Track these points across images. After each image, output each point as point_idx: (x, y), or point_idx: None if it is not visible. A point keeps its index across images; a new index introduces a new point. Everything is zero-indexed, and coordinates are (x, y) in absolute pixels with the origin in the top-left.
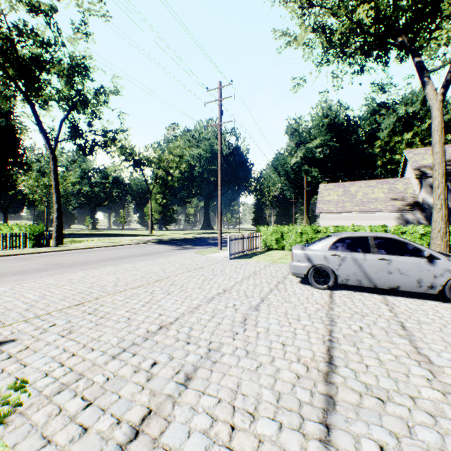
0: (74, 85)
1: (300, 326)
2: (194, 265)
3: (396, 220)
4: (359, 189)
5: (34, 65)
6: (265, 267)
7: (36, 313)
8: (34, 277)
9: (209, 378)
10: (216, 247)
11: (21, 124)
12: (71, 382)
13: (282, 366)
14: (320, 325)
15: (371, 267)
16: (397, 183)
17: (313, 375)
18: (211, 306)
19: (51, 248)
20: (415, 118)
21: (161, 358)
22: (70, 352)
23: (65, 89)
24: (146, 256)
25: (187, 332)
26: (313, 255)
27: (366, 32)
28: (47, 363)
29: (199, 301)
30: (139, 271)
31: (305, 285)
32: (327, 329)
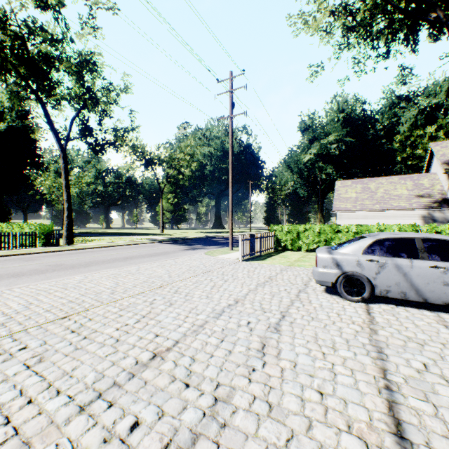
0: (84, 83)
1: (339, 360)
2: (202, 267)
3: (422, 219)
4: (379, 186)
5: (42, 62)
6: (281, 271)
7: (10, 330)
8: (29, 281)
9: None
10: (227, 247)
11: (37, 125)
12: None
13: (325, 439)
14: (366, 358)
15: (420, 276)
16: (423, 179)
17: None
18: (220, 324)
19: (59, 247)
20: (439, 110)
21: (147, 414)
22: (26, 397)
23: (76, 87)
24: (153, 257)
25: (187, 365)
26: (343, 260)
27: (395, 8)
28: None
29: (206, 315)
30: (142, 275)
31: (332, 296)
32: (377, 366)
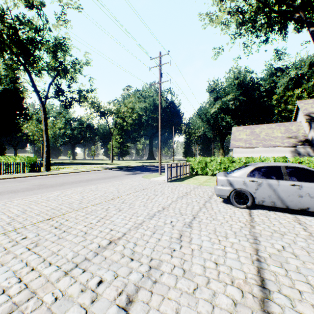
0: (58, 59)
1: (229, 244)
2: (140, 186)
3: (291, 153)
4: (262, 130)
5: (29, 44)
6: (194, 188)
7: (14, 227)
8: (23, 195)
9: (149, 302)
10: (157, 173)
11: (24, 88)
12: (22, 302)
13: (217, 289)
14: (246, 243)
15: (283, 191)
16: (291, 125)
17: (250, 302)
18: (153, 223)
19: (41, 173)
20: (303, 78)
21: (107, 275)
22: (30, 267)
23: (52, 61)
24: (107, 179)
25: (131, 247)
26: (234, 181)
27: (271, 10)
28: (8, 278)
29: (143, 217)
30: (99, 191)
31: (227, 204)
32: (253, 248)
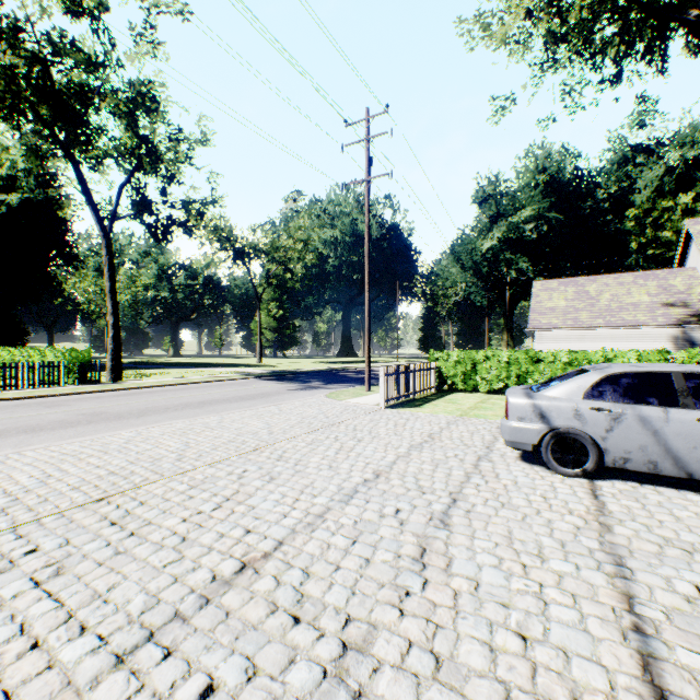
0: (139, 131)
1: (550, 578)
2: (322, 419)
3: (673, 341)
4: (603, 289)
5: (74, 98)
6: (448, 425)
7: (14, 520)
8: (50, 439)
9: None
10: (361, 386)
11: (68, 198)
12: None
13: None
14: (596, 576)
15: (681, 436)
16: (673, 277)
17: None
18: (351, 513)
19: (100, 386)
20: (698, 167)
21: (228, 671)
22: (29, 637)
23: (126, 137)
24: (245, 402)
25: (296, 584)
26: (551, 408)
27: (632, 2)
28: None
29: (328, 498)
30: (226, 430)
31: (533, 466)
32: (617, 590)
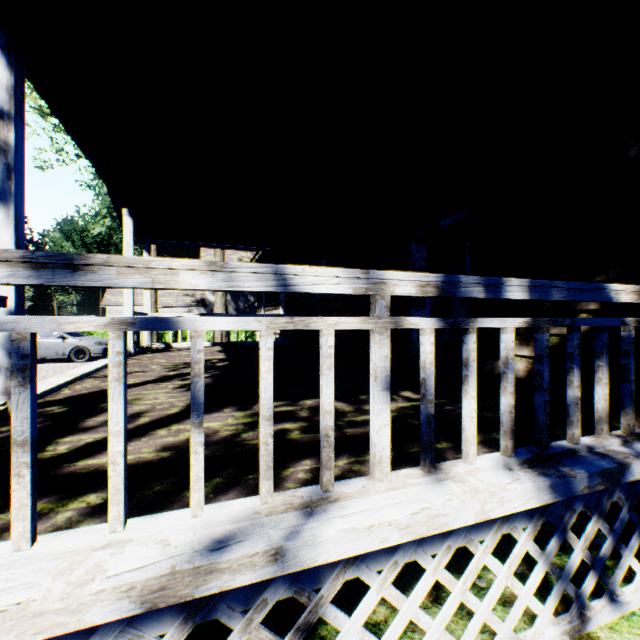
0: None
1: None
2: None
3: None
4: None
5: None
6: None
7: None
8: None
9: None
10: None
11: None
12: None
13: None
14: None
15: None
16: None
17: None
18: None
19: None
20: None
21: None
22: None
23: None
24: None
25: None
26: None
27: None
28: None
29: None
30: None
31: None
32: None
